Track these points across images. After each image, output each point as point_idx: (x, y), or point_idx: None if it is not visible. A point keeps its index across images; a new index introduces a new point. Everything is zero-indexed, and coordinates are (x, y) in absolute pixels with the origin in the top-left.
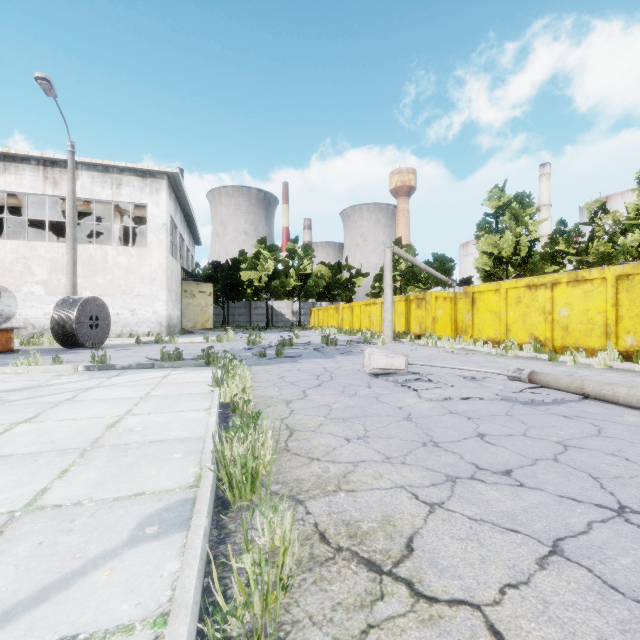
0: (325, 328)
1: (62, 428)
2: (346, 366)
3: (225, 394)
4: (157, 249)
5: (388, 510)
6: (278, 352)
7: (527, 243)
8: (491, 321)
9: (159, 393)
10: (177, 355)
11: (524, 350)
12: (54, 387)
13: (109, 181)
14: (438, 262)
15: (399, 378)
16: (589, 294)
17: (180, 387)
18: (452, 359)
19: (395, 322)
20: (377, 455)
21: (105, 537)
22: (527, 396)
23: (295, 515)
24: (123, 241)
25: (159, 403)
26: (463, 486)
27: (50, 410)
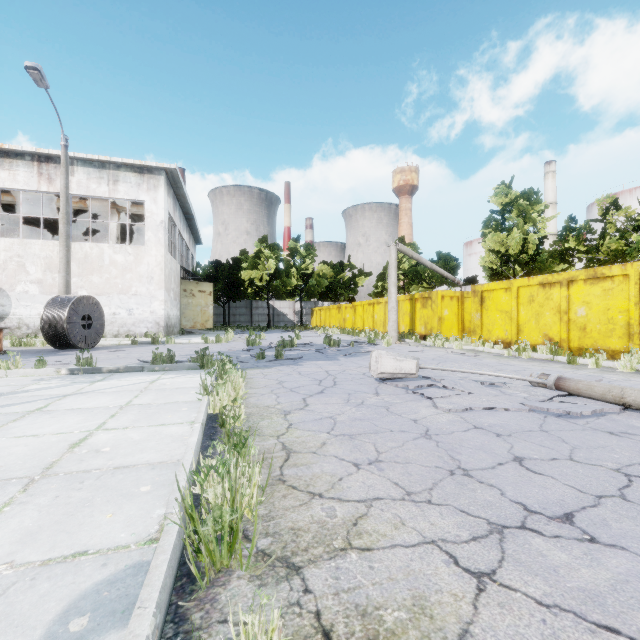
0: (327, 328)
1: (16, 448)
2: (350, 369)
3: (214, 404)
4: (155, 247)
5: (419, 586)
6: (278, 354)
7: (535, 241)
8: (501, 321)
9: (142, 401)
10: (169, 357)
11: (538, 352)
12: (28, 394)
13: (105, 177)
14: (442, 261)
15: (410, 384)
16: (609, 292)
17: (167, 394)
18: (464, 362)
19: (399, 322)
20: (395, 489)
21: (6, 639)
22: (560, 407)
23: (288, 595)
24: (123, 240)
25: (139, 414)
26: (515, 541)
27: (12, 423)
